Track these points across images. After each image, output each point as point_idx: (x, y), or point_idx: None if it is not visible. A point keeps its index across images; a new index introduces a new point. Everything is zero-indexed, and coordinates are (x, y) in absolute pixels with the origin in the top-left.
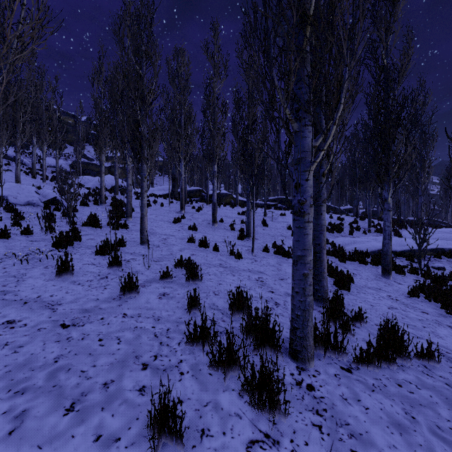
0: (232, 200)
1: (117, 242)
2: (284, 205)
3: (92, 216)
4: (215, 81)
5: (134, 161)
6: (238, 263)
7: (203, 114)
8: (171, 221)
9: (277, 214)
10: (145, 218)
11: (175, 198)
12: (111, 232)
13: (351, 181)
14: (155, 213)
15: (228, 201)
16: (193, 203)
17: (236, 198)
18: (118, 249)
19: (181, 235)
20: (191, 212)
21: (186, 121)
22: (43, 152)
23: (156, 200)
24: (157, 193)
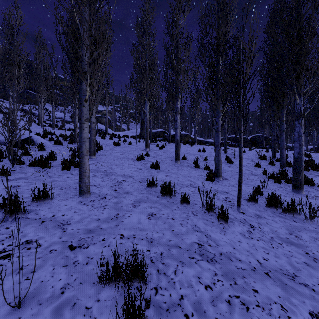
0: (190, 139)
1: (35, 196)
2: (236, 143)
3: (49, 154)
4: (178, 16)
5: (71, 78)
6: (228, 236)
7: (166, 52)
8: (135, 158)
9: (235, 150)
10: (85, 158)
11: (142, 138)
12: (57, 174)
13: (315, 116)
14: (122, 151)
15: (187, 140)
16: (158, 141)
17: (195, 137)
18: (22, 213)
19: (140, 176)
20: (154, 150)
21: (150, 64)
22: (41, 103)
23: (126, 139)
24: (129, 135)
